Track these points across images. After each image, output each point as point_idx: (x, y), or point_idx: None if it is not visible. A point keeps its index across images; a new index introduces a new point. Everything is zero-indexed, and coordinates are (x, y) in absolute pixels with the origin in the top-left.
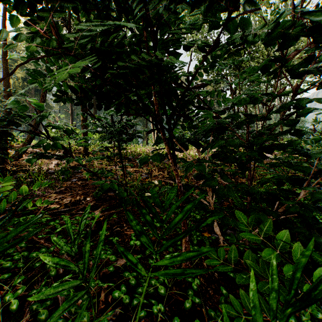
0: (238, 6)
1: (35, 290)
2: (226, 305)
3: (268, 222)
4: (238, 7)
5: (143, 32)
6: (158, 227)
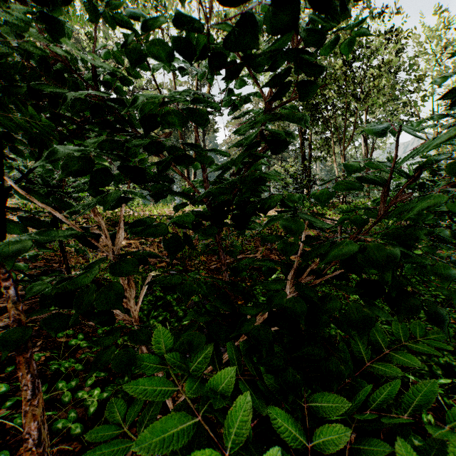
0: None
1: None
2: None
3: (205, 351)
4: None
5: None
6: (84, 347)
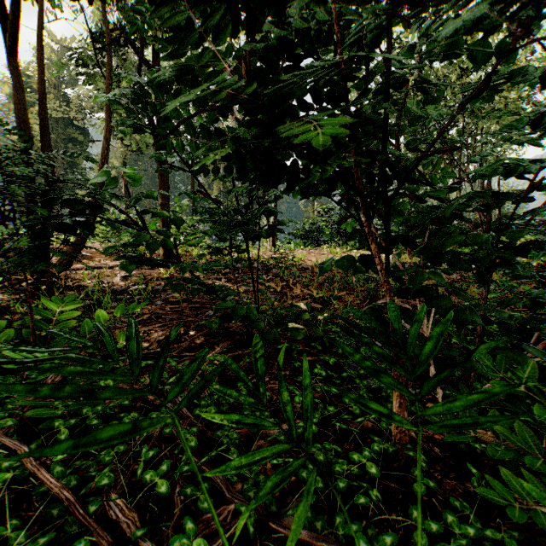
0: (531, 30)
1: (187, 466)
2: (485, 489)
3: (528, 364)
4: (530, 31)
5: (340, 66)
6: (324, 376)
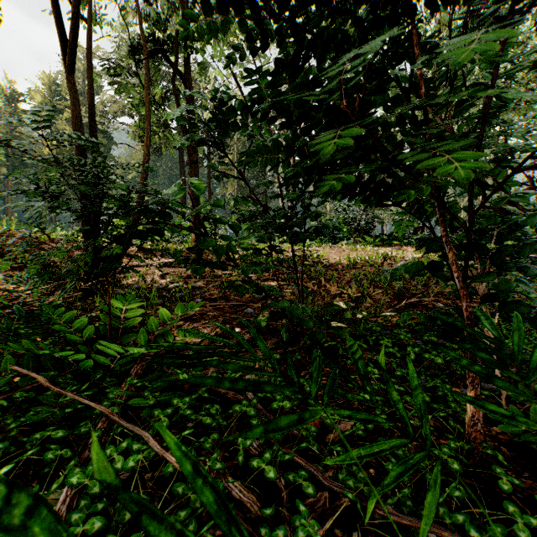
0: None
1: (288, 455)
2: None
3: None
4: None
5: (421, 86)
6: (377, 374)
